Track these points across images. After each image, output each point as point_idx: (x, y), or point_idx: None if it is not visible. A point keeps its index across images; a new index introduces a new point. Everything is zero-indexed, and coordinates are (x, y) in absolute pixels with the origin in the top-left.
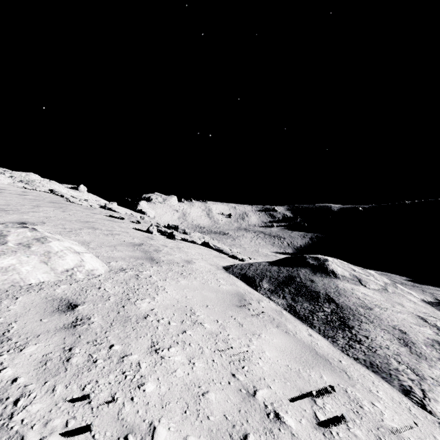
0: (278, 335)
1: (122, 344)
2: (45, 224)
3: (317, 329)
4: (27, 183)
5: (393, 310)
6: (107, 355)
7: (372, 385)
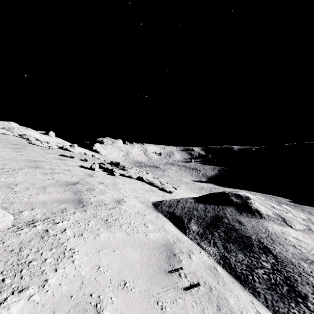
0: None
1: None
2: None
3: (263, 299)
4: (8, 129)
5: None
6: None
7: None
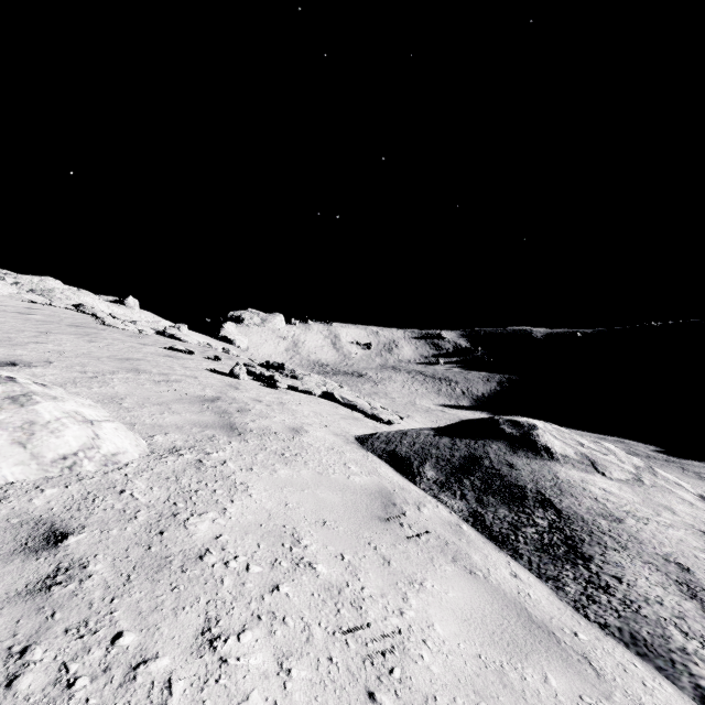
0: (456, 581)
1: (142, 628)
2: (50, 365)
3: (526, 562)
4: (41, 293)
5: (659, 522)
6: (102, 664)
7: (644, 690)
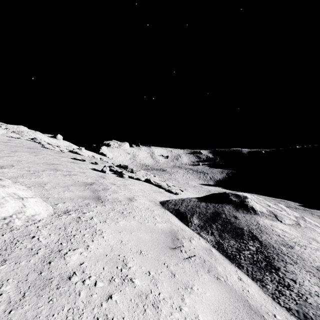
0: (210, 285)
1: None
2: (12, 167)
3: (245, 270)
4: (18, 133)
5: (311, 247)
6: None
7: None
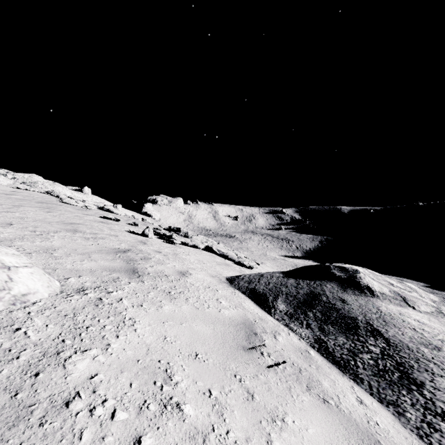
0: (313, 414)
1: None
2: (10, 226)
3: (367, 386)
4: (29, 184)
5: None
6: None
7: None
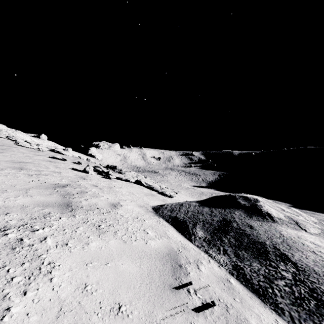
0: None
1: None
2: None
3: (289, 317)
4: None
5: None
6: None
7: None
